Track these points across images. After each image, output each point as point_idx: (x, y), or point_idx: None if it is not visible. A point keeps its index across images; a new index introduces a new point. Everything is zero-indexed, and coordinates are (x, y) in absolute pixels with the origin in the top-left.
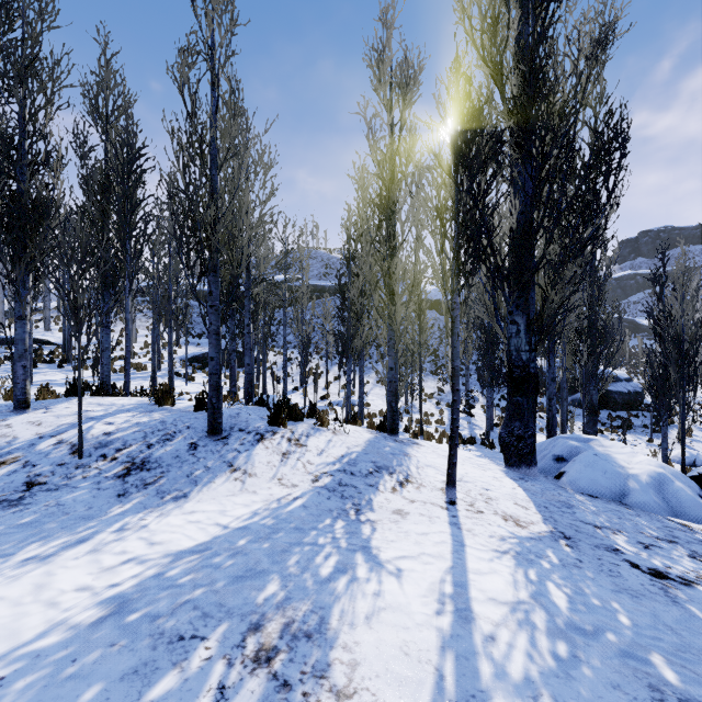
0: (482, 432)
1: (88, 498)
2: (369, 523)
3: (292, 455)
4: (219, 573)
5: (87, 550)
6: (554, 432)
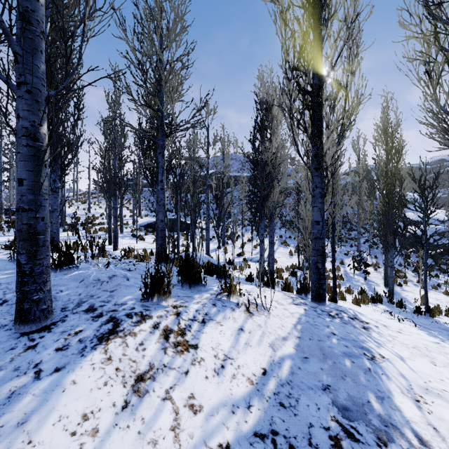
0: (379, 288)
1: None
2: None
3: (156, 382)
4: None
5: None
6: None
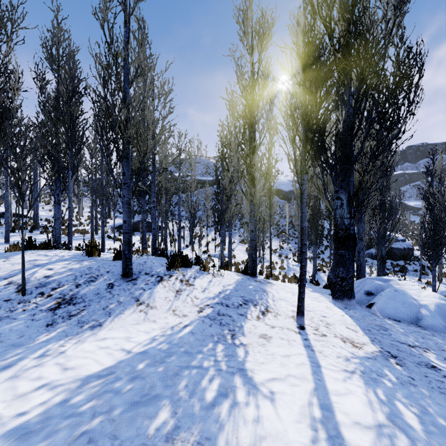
0: (309, 275)
1: (22, 328)
2: (242, 347)
3: (183, 292)
4: (118, 398)
5: (7, 376)
6: (361, 275)
